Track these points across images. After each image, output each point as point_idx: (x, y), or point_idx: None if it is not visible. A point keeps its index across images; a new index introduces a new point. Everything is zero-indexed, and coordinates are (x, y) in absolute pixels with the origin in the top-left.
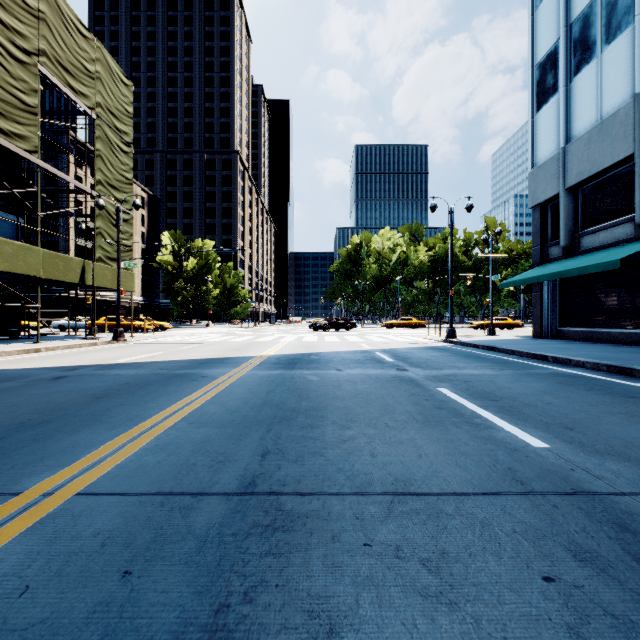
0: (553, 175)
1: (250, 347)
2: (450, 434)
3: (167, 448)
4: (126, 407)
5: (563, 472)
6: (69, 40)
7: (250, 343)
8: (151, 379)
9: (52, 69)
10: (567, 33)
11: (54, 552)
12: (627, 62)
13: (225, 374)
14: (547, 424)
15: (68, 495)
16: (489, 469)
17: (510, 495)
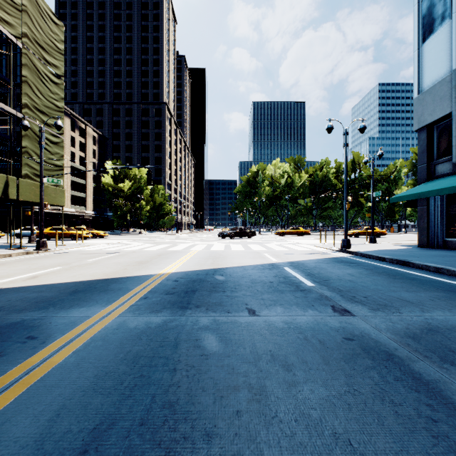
0: (443, 97)
1: (157, 259)
2: None
3: None
4: None
5: None
6: None
7: (161, 253)
8: None
9: None
10: None
11: None
12: None
13: (74, 327)
14: None
15: None
16: None
17: None
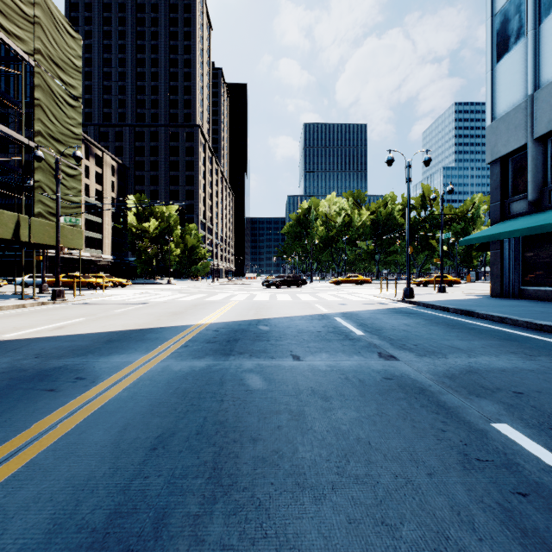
0: (518, 126)
1: (193, 310)
2: None
3: None
4: None
5: None
6: None
7: (197, 303)
8: None
9: None
10: None
11: None
12: None
13: (119, 370)
14: None
15: None
16: None
17: None
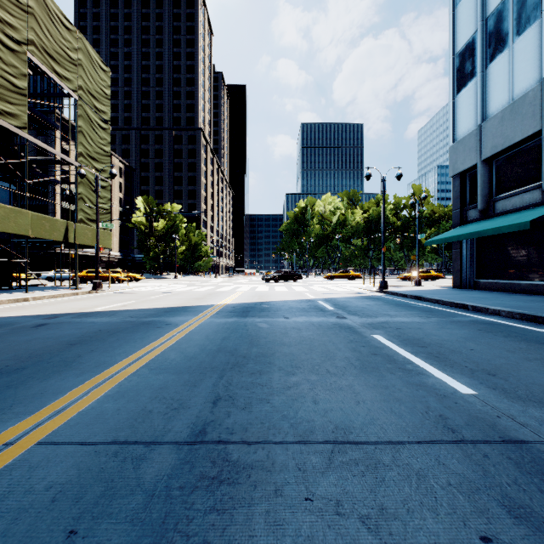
0: (471, 148)
1: (210, 296)
2: (385, 380)
3: (127, 395)
4: (95, 353)
5: (490, 419)
6: (54, 32)
7: (210, 293)
8: (121, 326)
9: (39, 56)
10: (483, 26)
11: (5, 508)
12: (535, 51)
13: (186, 322)
14: (472, 370)
15: (29, 444)
16: (422, 416)
17: (443, 444)
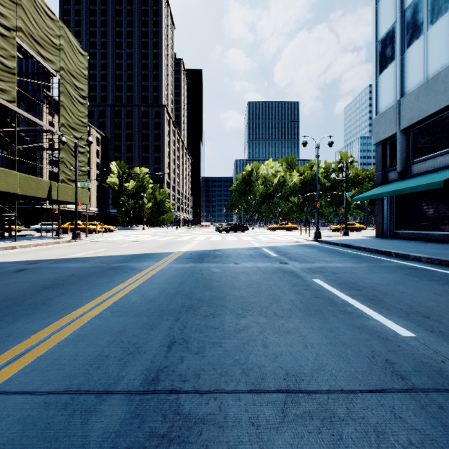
0: (391, 120)
1: (171, 245)
2: (329, 323)
3: (87, 338)
4: (64, 296)
5: (436, 364)
6: (39, 20)
7: (172, 242)
8: (92, 271)
9: (26, 41)
10: (401, 17)
11: None
12: (447, 37)
13: (149, 267)
14: (407, 312)
15: None
16: (369, 361)
17: (395, 393)
